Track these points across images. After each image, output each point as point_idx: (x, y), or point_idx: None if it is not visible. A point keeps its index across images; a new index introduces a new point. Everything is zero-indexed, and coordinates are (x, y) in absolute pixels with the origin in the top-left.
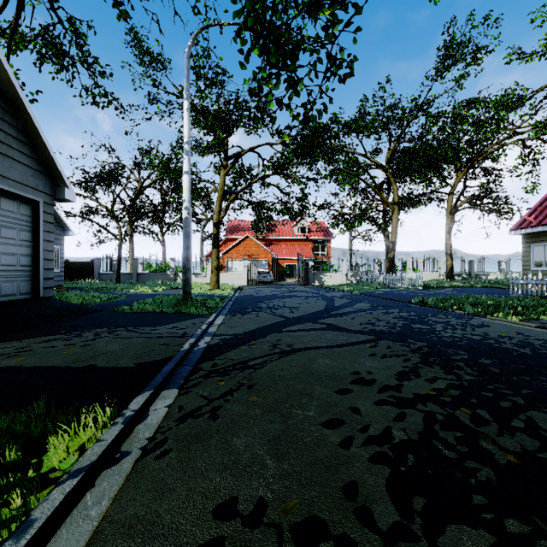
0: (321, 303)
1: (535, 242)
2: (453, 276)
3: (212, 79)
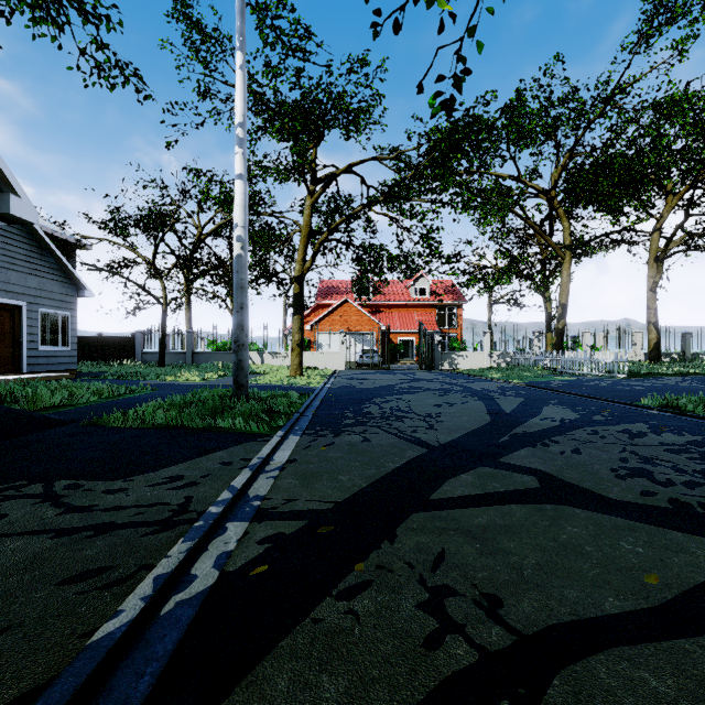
0: (477, 406)
1: None
2: (660, 356)
3: (290, 46)
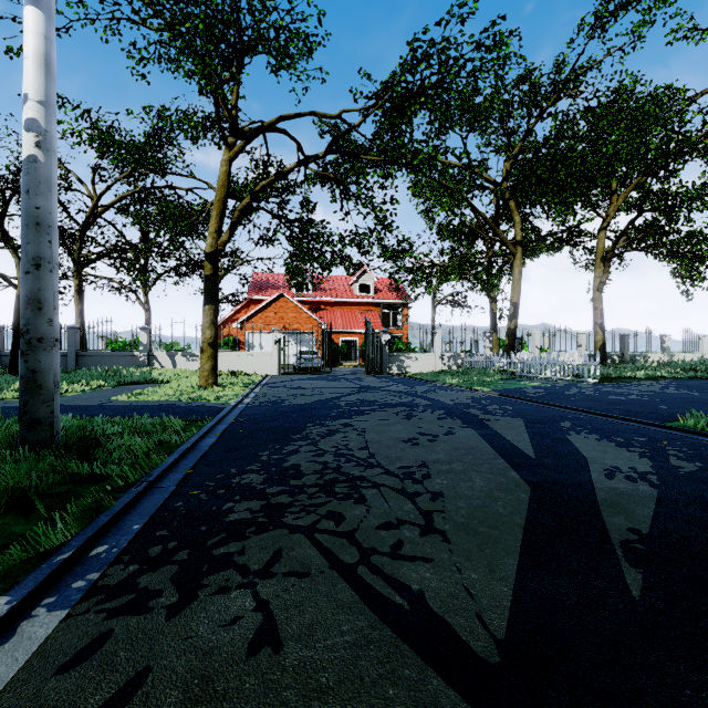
0: (474, 441)
1: None
2: (606, 358)
3: None
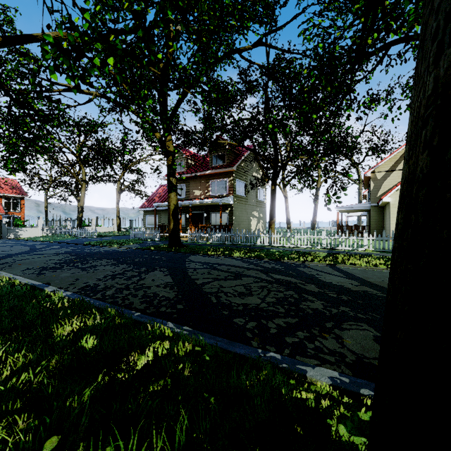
0: (27, 248)
1: (147, 214)
2: (120, 229)
3: None
